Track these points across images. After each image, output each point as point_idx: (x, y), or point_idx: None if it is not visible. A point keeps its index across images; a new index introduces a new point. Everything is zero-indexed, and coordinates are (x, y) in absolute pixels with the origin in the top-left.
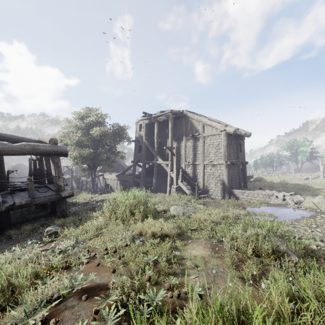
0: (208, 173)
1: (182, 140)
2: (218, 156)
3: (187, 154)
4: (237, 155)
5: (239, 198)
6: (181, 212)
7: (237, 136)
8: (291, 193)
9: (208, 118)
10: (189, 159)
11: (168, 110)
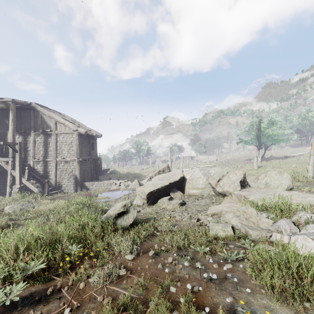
0: (61, 170)
1: (30, 134)
2: (71, 153)
3: (37, 150)
4: (89, 152)
5: (89, 189)
6: (19, 209)
7: (90, 136)
8: (126, 180)
9: (64, 115)
10: (39, 155)
11: (9, 98)
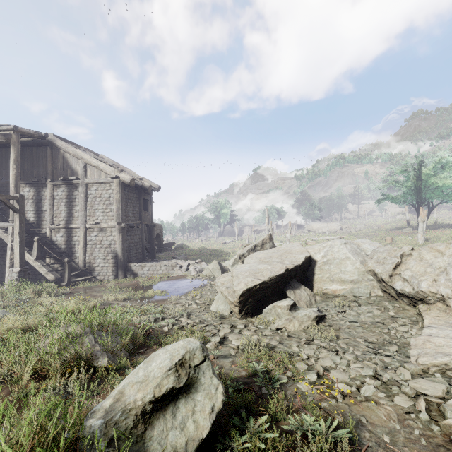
0: (93, 242)
1: (46, 185)
2: (109, 215)
3: (56, 211)
4: (140, 214)
5: (138, 275)
6: None
7: (141, 189)
8: (198, 260)
9: (102, 156)
10: (59, 219)
11: (9, 125)
